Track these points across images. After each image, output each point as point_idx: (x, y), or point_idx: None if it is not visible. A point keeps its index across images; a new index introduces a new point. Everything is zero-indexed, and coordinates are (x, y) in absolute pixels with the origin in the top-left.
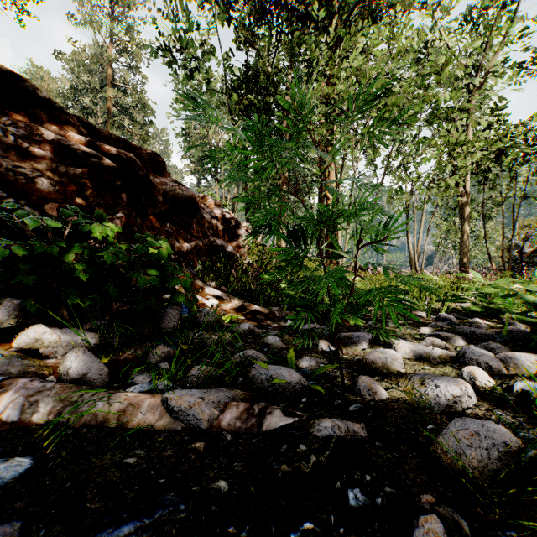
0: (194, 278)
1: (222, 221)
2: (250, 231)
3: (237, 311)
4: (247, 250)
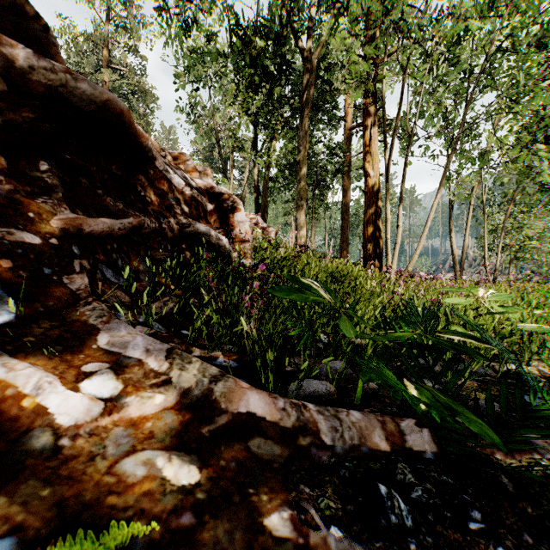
0: (87, 300)
1: (211, 197)
2: (259, 224)
3: (182, 423)
4: (252, 246)
